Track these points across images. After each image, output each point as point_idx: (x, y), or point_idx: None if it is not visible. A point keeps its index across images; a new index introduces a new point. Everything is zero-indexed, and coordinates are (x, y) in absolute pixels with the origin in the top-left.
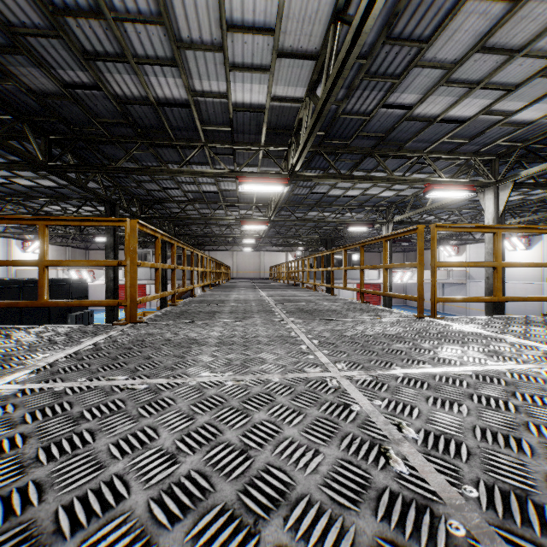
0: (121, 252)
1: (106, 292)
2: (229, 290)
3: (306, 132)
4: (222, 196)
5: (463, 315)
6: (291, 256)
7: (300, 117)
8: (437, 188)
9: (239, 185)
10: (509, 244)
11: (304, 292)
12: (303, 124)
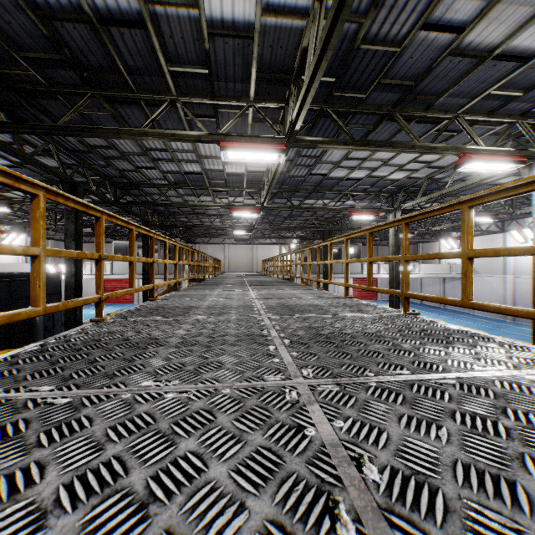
0: (108, 245)
1: (66, 290)
2: (211, 288)
3: (315, 56)
4: (208, 178)
5: (466, 311)
6: (285, 250)
7: (304, 46)
8: (476, 158)
9: (221, 150)
10: (520, 235)
11: (306, 292)
12: (310, 49)
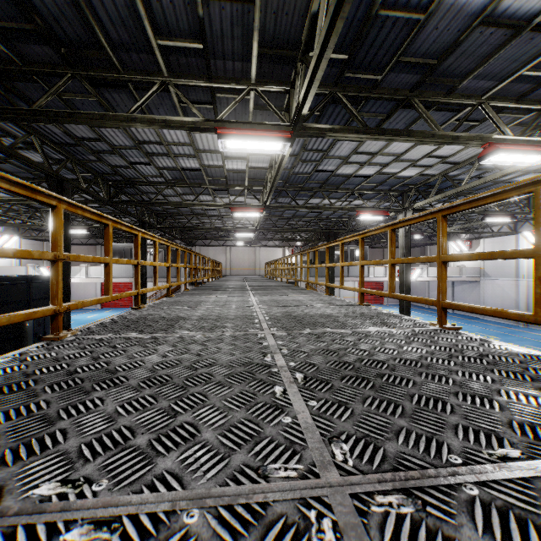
0: None
1: None
2: (208, 293)
3: (328, 16)
4: (207, 175)
5: (476, 316)
6: (289, 252)
7: (313, 12)
8: (503, 148)
9: (218, 138)
10: None
11: (314, 298)
12: (321, 12)
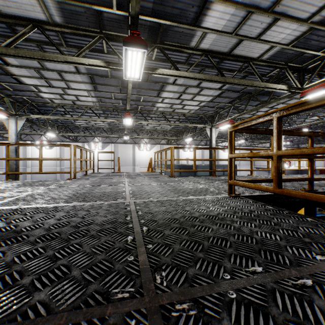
0: None
1: None
2: None
3: None
4: None
5: None
6: None
7: None
8: None
9: None
10: None
11: None
12: None
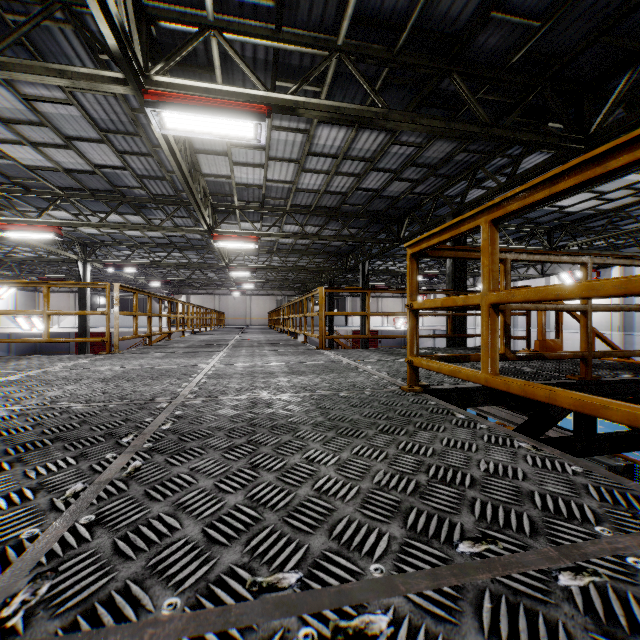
0: None
1: None
2: None
3: None
4: None
5: None
6: None
7: None
8: None
9: None
10: None
11: None
12: None
